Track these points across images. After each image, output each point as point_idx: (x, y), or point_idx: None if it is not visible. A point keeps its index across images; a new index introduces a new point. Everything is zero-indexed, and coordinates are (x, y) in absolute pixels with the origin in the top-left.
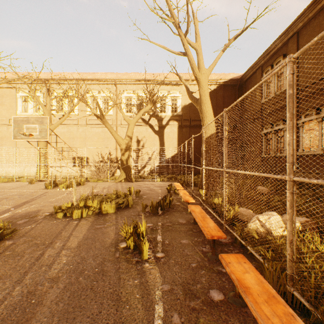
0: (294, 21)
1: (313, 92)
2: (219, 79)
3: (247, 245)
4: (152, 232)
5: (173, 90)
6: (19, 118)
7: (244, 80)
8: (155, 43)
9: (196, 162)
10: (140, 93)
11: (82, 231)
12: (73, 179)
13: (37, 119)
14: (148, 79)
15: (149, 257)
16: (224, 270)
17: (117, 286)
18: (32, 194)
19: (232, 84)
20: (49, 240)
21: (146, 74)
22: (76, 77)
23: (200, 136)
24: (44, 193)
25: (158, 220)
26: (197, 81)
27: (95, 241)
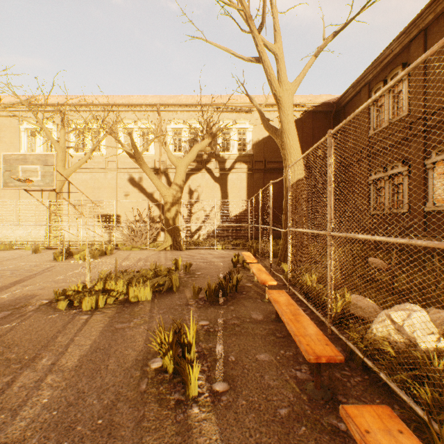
0: (421, 12)
1: None
2: (307, 103)
3: (379, 369)
4: (208, 337)
5: (241, 119)
6: (12, 156)
7: (342, 104)
8: (214, 44)
9: (274, 221)
10: (194, 124)
11: (92, 335)
12: (97, 246)
13: (38, 157)
14: (205, 104)
15: (199, 392)
16: (342, 424)
17: None
18: (32, 268)
19: (324, 111)
20: (32, 353)
21: (202, 97)
22: (102, 101)
23: (279, 185)
24: (50, 267)
25: (218, 314)
26: (276, 100)
27: (110, 356)
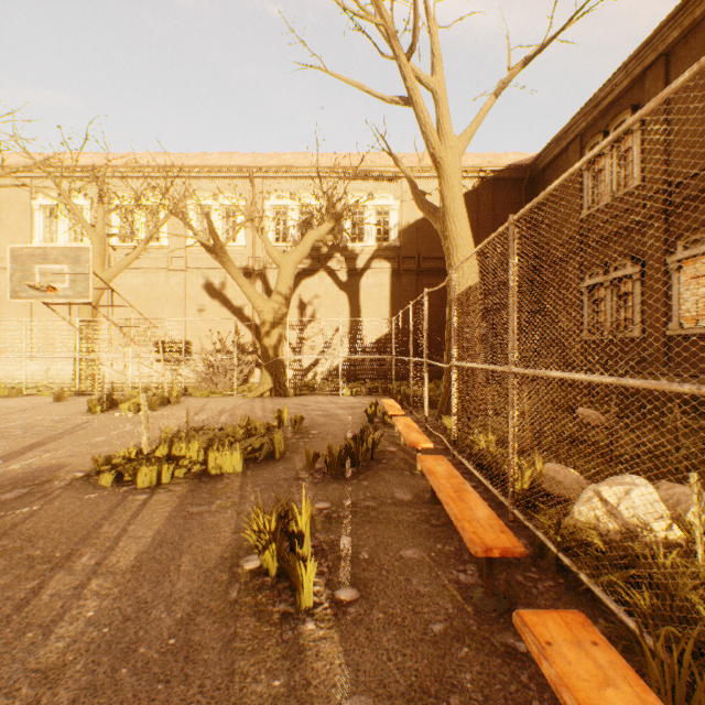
0: (661, 27)
1: (704, 189)
2: (485, 165)
3: (579, 569)
4: (328, 526)
5: (381, 191)
6: (24, 250)
7: (540, 168)
8: (338, 77)
9: (432, 352)
10: (308, 199)
11: (154, 523)
12: (156, 390)
13: (65, 251)
14: (324, 167)
15: (316, 601)
16: (521, 644)
17: (221, 699)
18: (55, 425)
19: (512, 178)
20: (66, 548)
21: (320, 156)
22: (163, 162)
23: (441, 295)
24: (83, 423)
25: (344, 492)
26: (435, 164)
27: (182, 552)
